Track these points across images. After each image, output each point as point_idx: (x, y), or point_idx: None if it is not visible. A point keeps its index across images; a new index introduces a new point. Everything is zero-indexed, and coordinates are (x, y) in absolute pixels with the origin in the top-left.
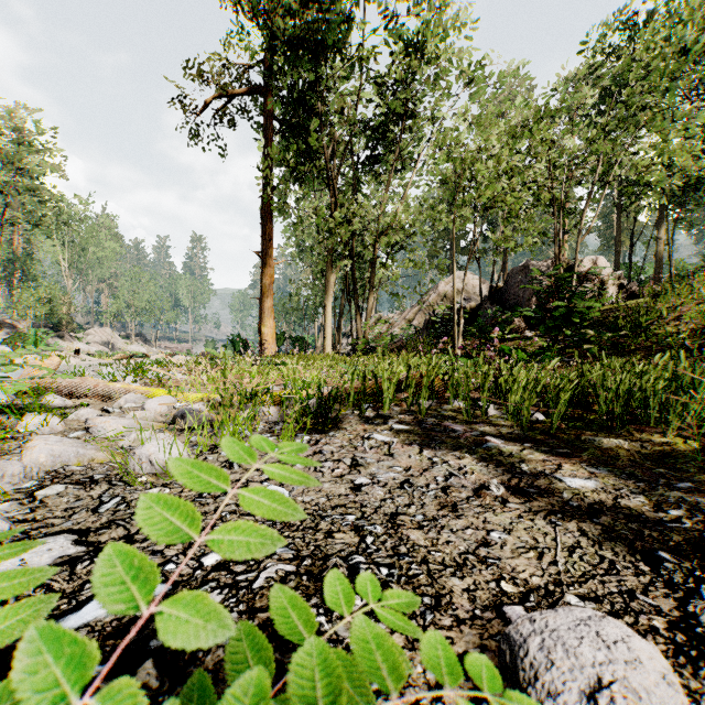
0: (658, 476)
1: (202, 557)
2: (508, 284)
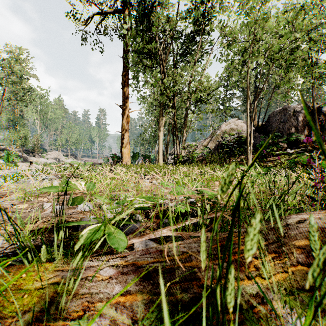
0: None
1: None
2: (270, 121)
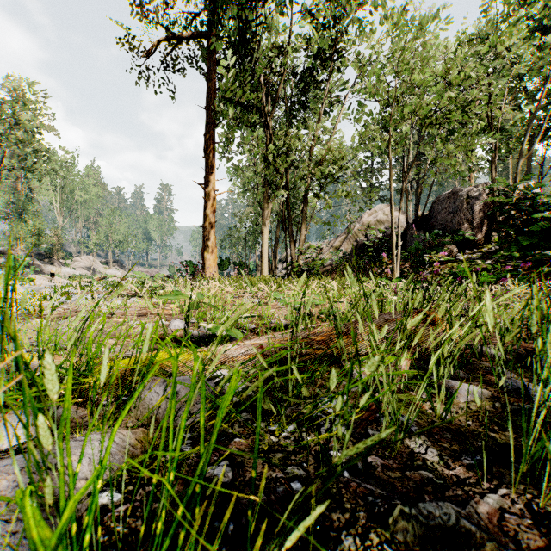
0: None
1: None
2: (434, 211)
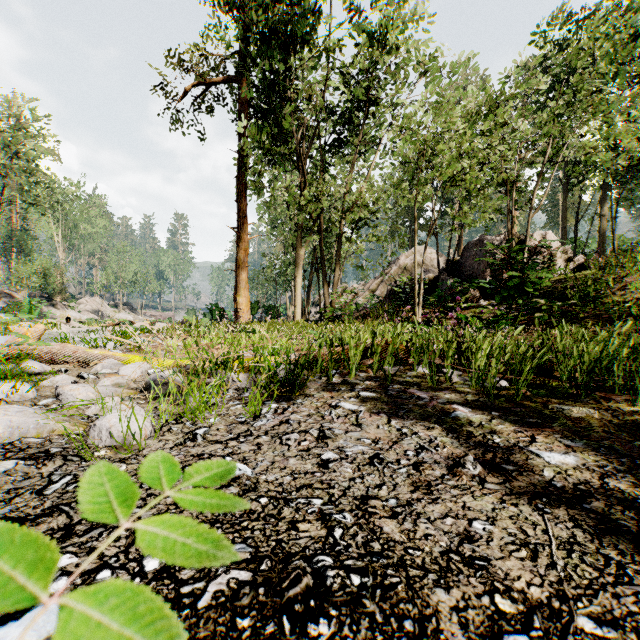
0: (638, 450)
1: (145, 558)
2: (464, 257)
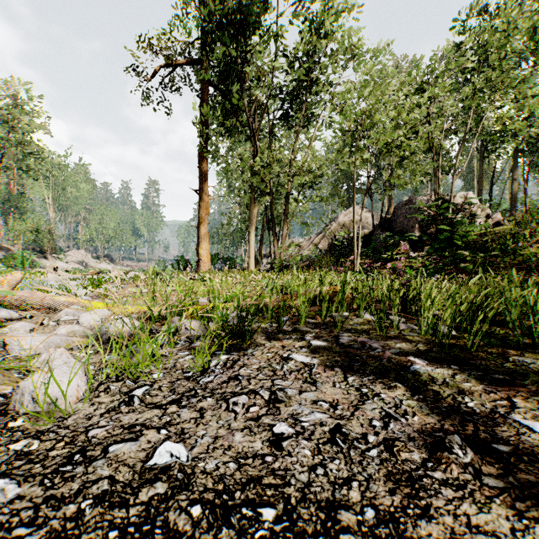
0: None
1: None
2: (395, 215)
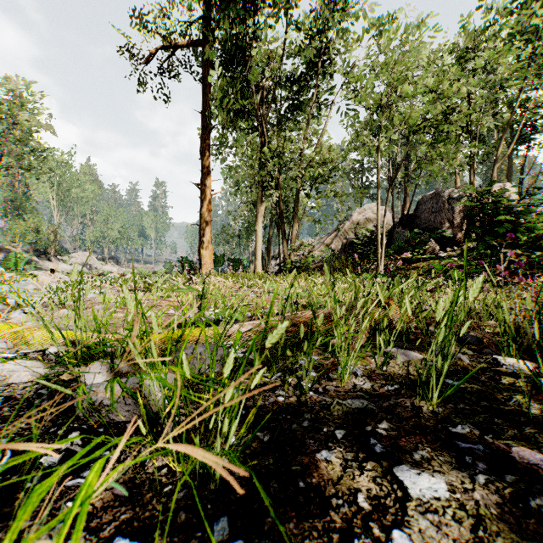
0: None
1: None
2: (418, 211)
